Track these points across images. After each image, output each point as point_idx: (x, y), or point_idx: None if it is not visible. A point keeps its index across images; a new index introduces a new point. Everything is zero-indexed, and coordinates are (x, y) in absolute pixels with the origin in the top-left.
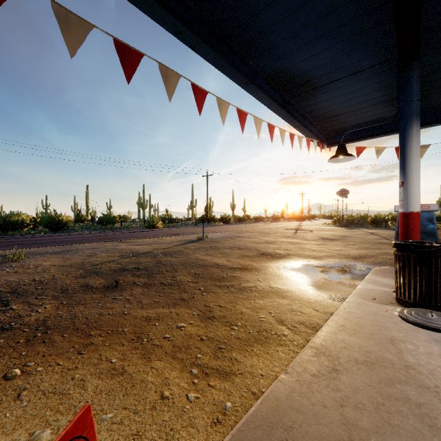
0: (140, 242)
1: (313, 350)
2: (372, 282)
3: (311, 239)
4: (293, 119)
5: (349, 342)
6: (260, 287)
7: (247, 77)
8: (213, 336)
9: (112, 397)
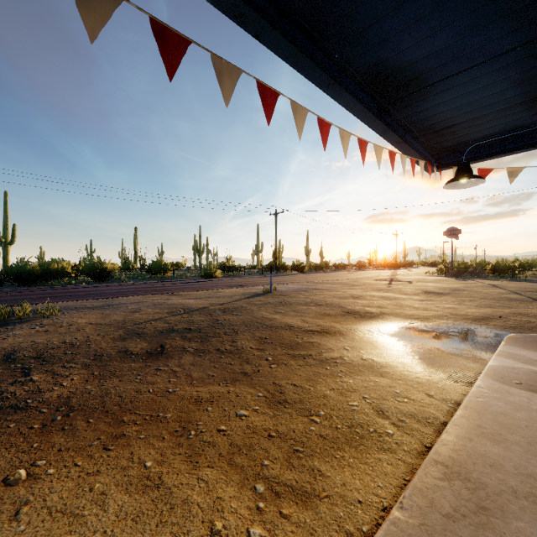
0: (194, 295)
1: (440, 467)
2: (510, 357)
3: (412, 293)
4: (391, 133)
5: (496, 456)
6: (347, 359)
7: (331, 75)
8: (286, 431)
9: (141, 526)
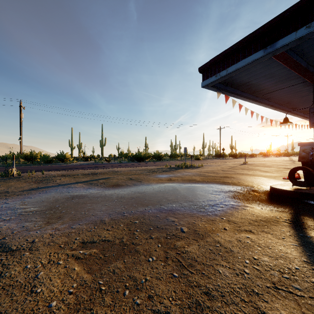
0: (219, 164)
1: None
2: None
3: None
4: (307, 118)
5: None
6: None
7: (296, 114)
8: None
9: None
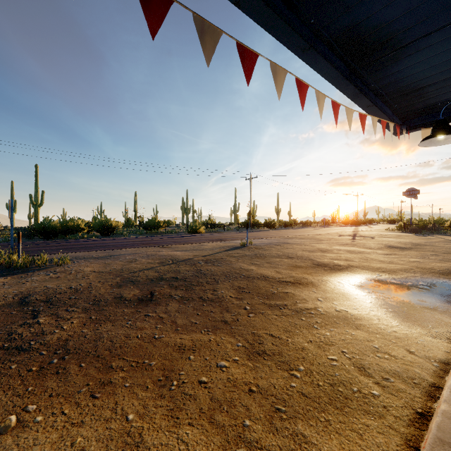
0: (181, 247)
1: (449, 450)
2: None
3: (375, 247)
4: (362, 97)
5: None
6: (321, 310)
7: (307, 40)
8: (267, 387)
9: None
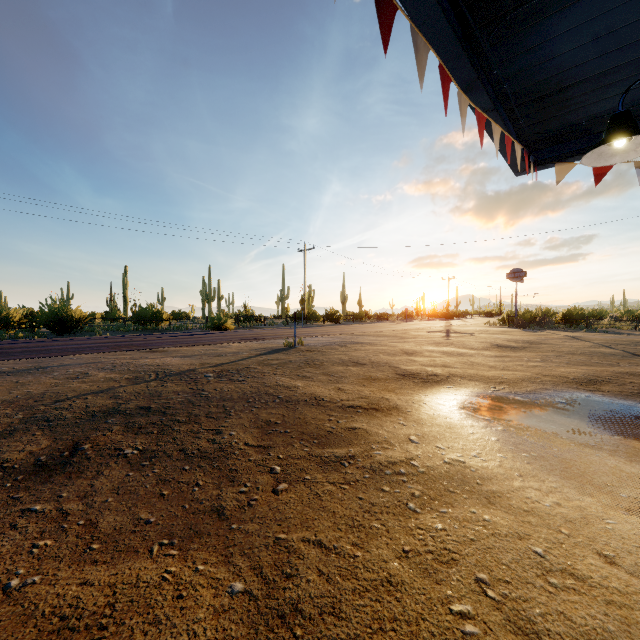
0: (184, 351)
1: None
2: None
3: (479, 347)
4: (479, 88)
5: None
6: (419, 464)
7: None
8: None
9: None
